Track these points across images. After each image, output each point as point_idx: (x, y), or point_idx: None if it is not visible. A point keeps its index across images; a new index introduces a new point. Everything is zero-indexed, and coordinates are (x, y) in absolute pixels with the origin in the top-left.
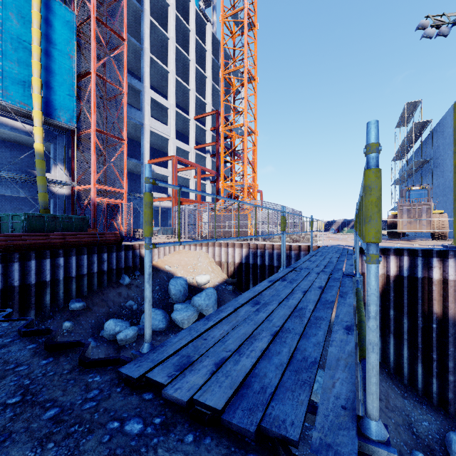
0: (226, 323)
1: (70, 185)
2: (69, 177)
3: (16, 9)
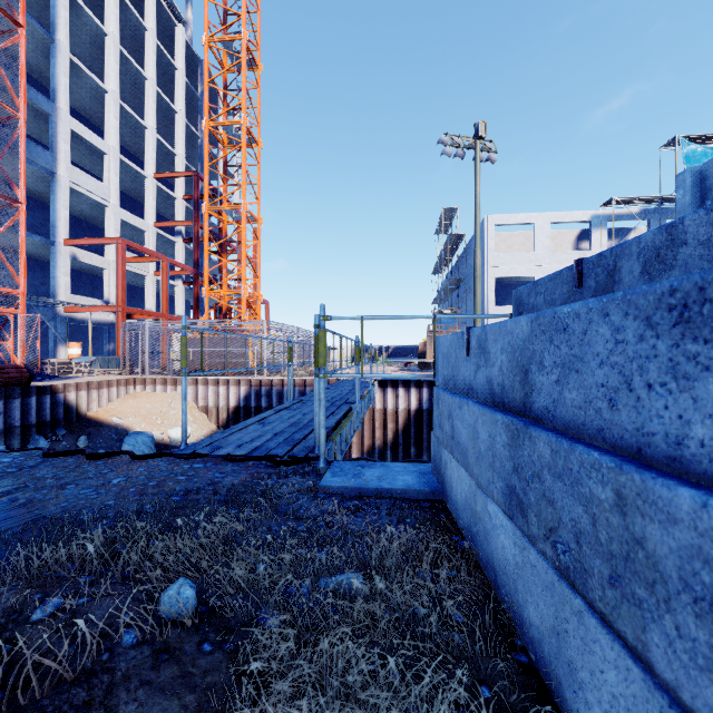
0: (240, 433)
1: None
2: None
3: None
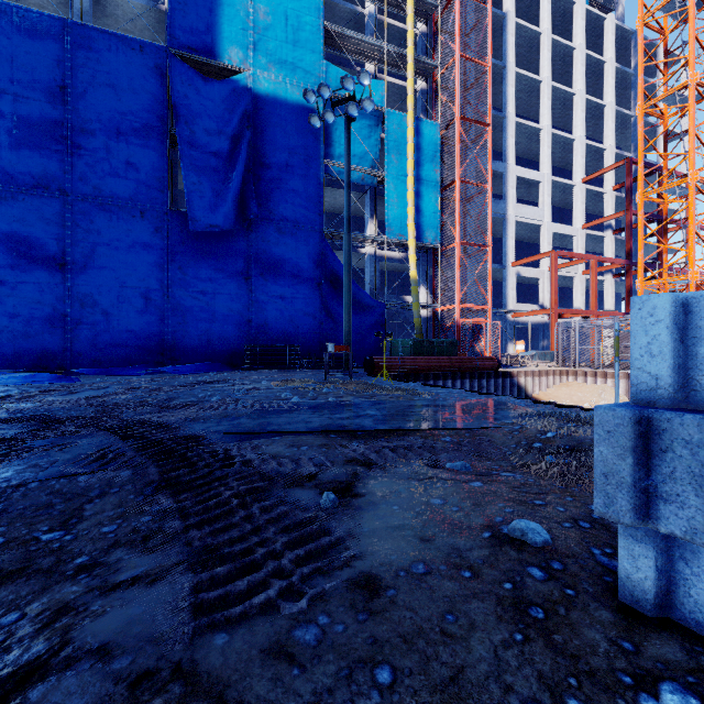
0: None
1: (435, 307)
2: (430, 298)
3: (396, 149)
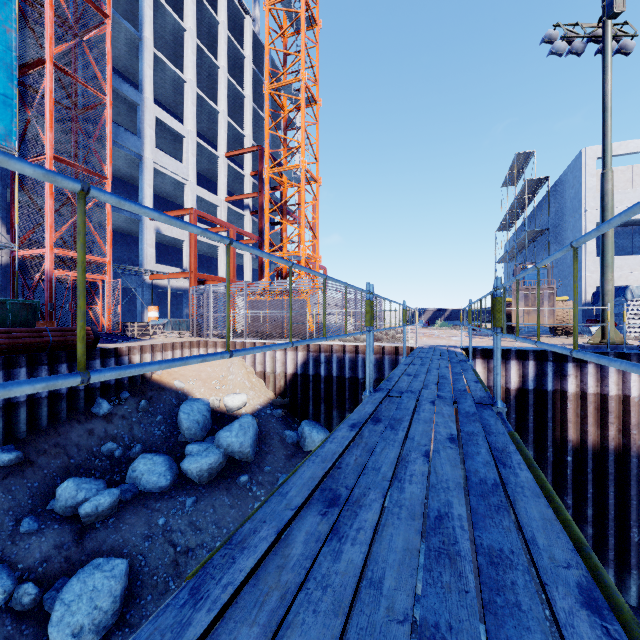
0: (251, 608)
1: (6, 248)
2: (6, 235)
3: None
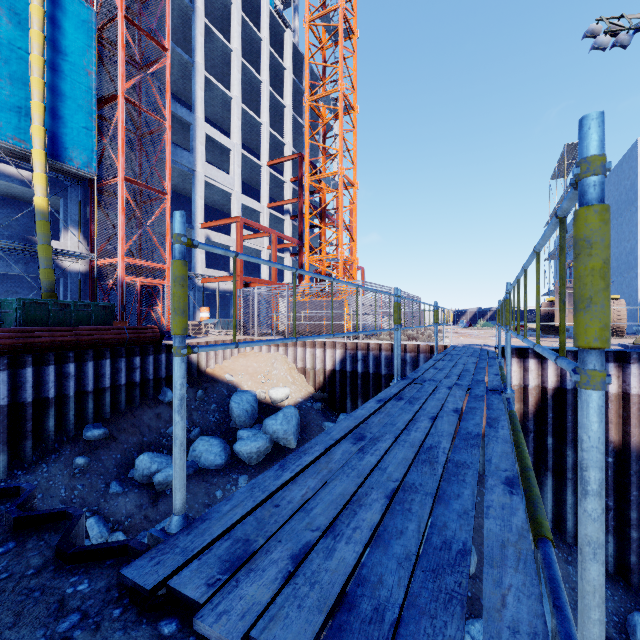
0: (313, 474)
1: (88, 258)
2: (86, 247)
3: (8, 2)
